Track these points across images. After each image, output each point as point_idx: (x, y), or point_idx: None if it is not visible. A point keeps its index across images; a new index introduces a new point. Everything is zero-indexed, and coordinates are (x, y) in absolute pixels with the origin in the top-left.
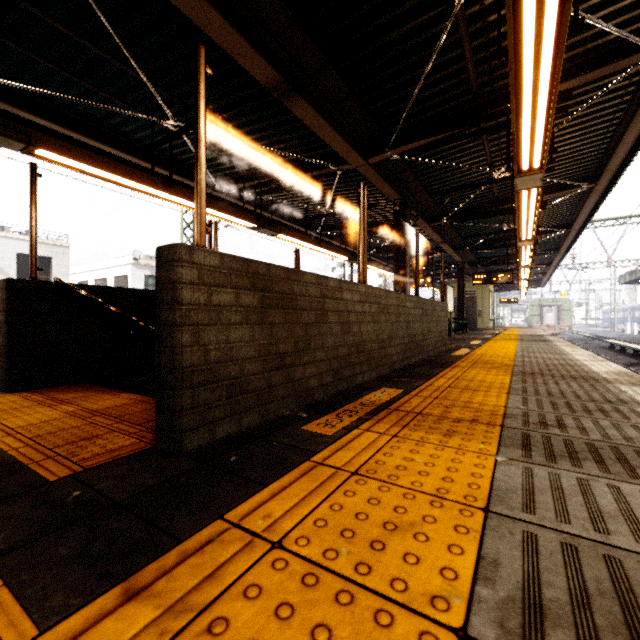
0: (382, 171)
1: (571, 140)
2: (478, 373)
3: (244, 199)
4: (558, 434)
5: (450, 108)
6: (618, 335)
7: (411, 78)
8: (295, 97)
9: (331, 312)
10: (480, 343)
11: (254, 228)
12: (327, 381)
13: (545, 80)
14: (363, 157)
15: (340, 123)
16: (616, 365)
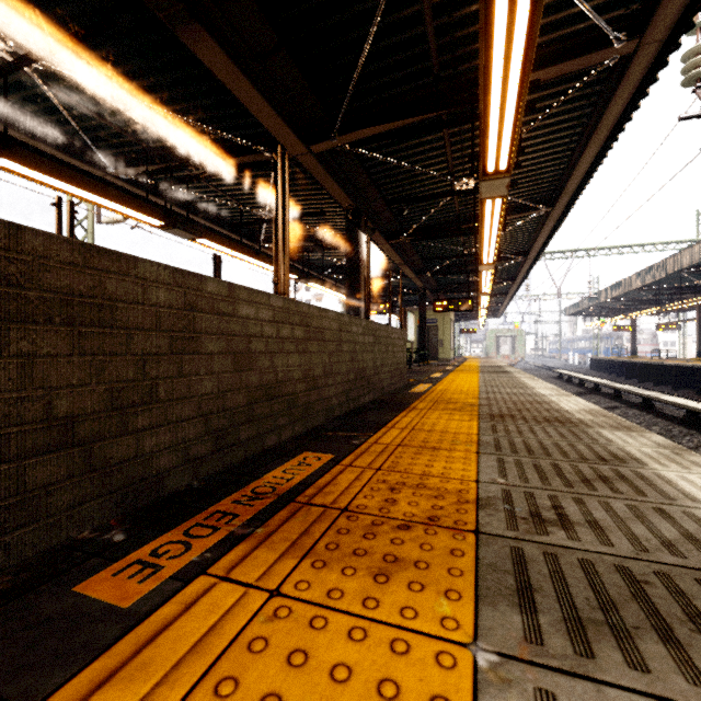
0: (330, 167)
1: (533, 155)
2: (439, 418)
3: (155, 191)
4: (567, 545)
5: (408, 92)
6: (563, 365)
7: (359, 37)
8: (194, 26)
9: (211, 335)
10: (441, 376)
11: (162, 227)
12: (201, 453)
13: (521, 30)
14: (303, 141)
15: (270, 89)
16: (583, 401)
